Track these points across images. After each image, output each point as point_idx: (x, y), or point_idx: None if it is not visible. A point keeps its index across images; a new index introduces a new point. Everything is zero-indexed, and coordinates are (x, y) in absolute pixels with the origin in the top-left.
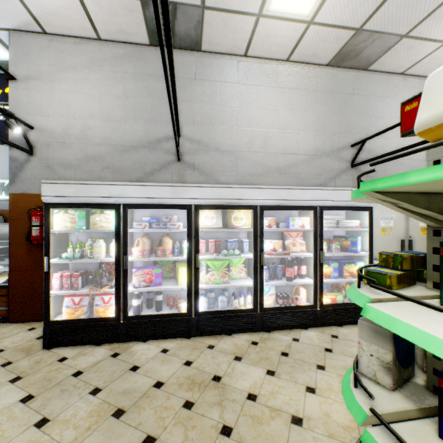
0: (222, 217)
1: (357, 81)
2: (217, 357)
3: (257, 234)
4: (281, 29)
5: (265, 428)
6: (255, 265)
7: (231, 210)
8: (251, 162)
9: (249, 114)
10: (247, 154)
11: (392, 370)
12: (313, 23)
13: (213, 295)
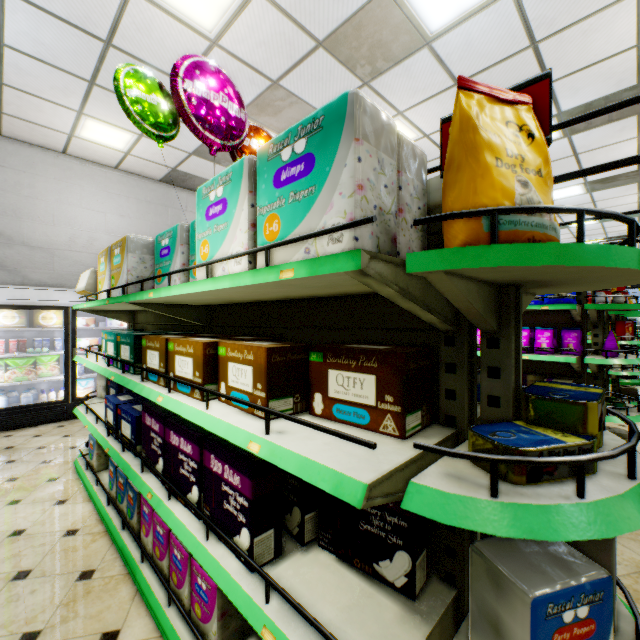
0: (30, 316)
1: (190, 200)
2: (14, 439)
3: (69, 333)
4: (100, 149)
5: (46, 454)
6: (66, 360)
7: (39, 310)
8: (73, 261)
9: (70, 213)
10: (67, 252)
11: (106, 389)
12: (131, 154)
13: (16, 394)
